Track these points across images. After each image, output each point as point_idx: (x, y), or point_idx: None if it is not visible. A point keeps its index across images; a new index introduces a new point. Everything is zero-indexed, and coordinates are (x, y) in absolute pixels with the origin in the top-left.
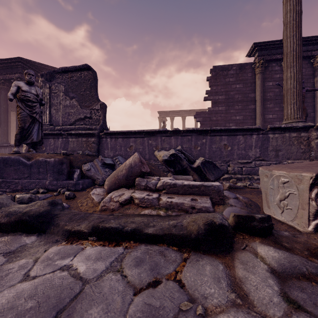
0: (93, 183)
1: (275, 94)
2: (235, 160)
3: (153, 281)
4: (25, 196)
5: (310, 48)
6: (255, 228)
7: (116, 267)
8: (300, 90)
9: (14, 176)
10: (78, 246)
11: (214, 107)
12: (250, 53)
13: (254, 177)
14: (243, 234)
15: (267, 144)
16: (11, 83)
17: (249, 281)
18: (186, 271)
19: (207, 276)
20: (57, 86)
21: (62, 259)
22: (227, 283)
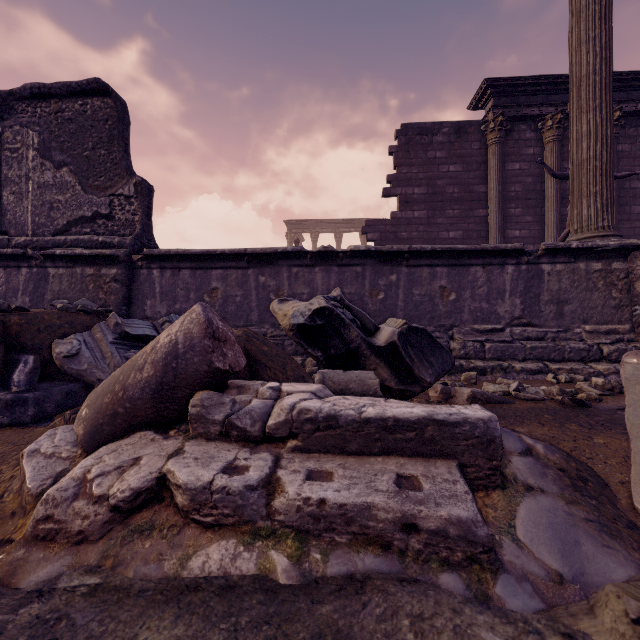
0: (87, 393)
1: (526, 188)
2: (466, 325)
3: None
4: None
5: None
6: None
7: None
8: (609, 163)
9: None
10: None
11: (404, 211)
12: (476, 101)
13: (514, 366)
14: None
15: (537, 288)
16: None
17: None
18: None
19: None
20: (19, 132)
21: None
22: None
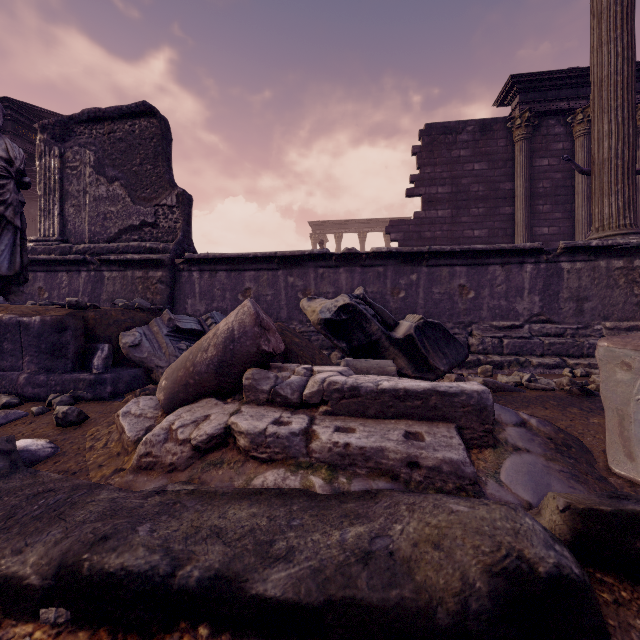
0: (147, 377)
1: (554, 184)
2: (484, 322)
3: None
4: None
5: None
6: None
7: None
8: (631, 162)
9: None
10: None
11: (427, 211)
12: (502, 98)
13: (531, 361)
14: (606, 579)
15: (556, 286)
16: None
17: None
18: None
19: None
20: (78, 152)
21: None
22: None
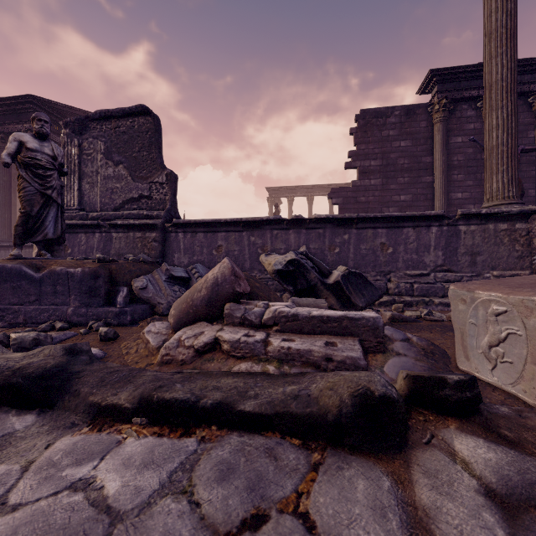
0: (152, 311)
1: (467, 158)
2: (400, 271)
3: (252, 515)
4: (27, 335)
5: (528, 79)
6: (447, 401)
7: (180, 482)
8: (514, 148)
9: (12, 299)
10: (111, 436)
11: (362, 180)
12: (423, 87)
13: (434, 301)
14: (424, 412)
15: (455, 243)
16: None
17: (444, 517)
18: (318, 491)
19: (359, 503)
20: (92, 142)
21: (77, 465)
22: (400, 521)
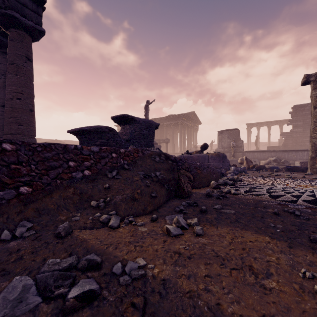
0: None
1: None
2: (297, 160)
3: None
4: None
5: None
6: None
7: None
8: None
9: (235, 163)
10: None
11: (294, 129)
12: None
13: None
14: None
15: None
16: (175, 124)
17: None
18: None
19: None
20: (224, 135)
21: None
22: None
